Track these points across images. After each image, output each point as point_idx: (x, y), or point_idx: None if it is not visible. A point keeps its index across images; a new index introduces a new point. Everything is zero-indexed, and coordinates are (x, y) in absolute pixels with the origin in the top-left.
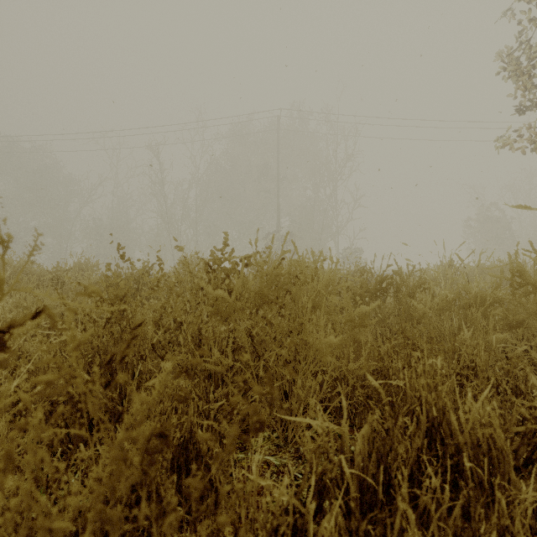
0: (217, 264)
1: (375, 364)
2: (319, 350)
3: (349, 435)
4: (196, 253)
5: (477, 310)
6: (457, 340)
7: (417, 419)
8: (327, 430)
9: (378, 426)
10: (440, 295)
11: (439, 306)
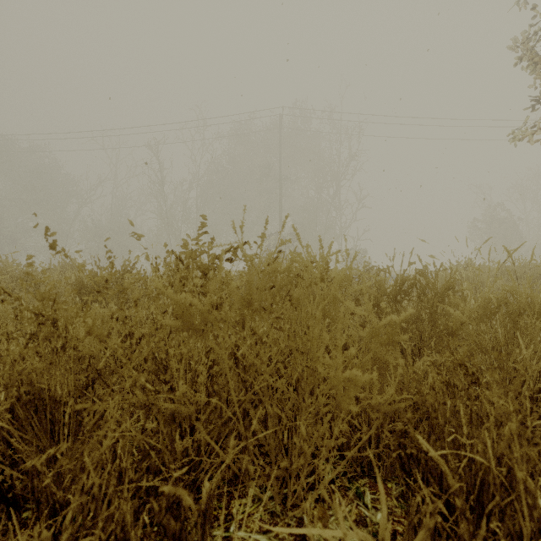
0: (192, 258)
1: (409, 397)
2: (334, 388)
3: (372, 494)
4: (166, 244)
5: (534, 319)
6: (511, 359)
7: (501, 511)
8: (341, 485)
9: (444, 535)
10: (482, 300)
11: (480, 314)
